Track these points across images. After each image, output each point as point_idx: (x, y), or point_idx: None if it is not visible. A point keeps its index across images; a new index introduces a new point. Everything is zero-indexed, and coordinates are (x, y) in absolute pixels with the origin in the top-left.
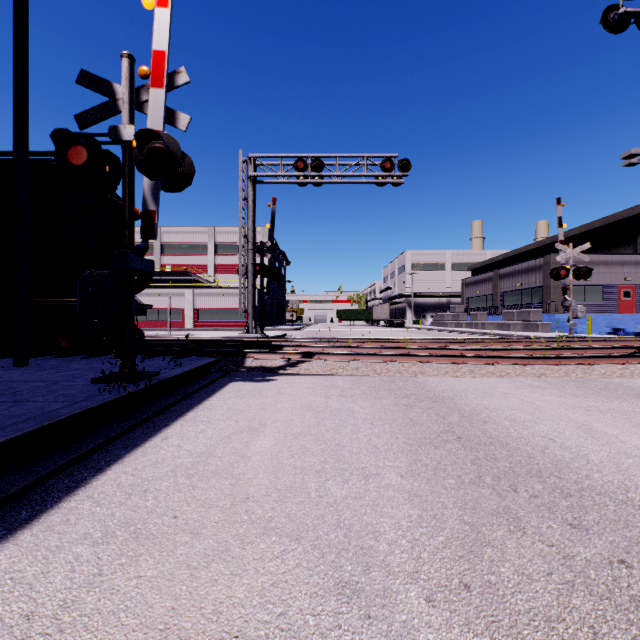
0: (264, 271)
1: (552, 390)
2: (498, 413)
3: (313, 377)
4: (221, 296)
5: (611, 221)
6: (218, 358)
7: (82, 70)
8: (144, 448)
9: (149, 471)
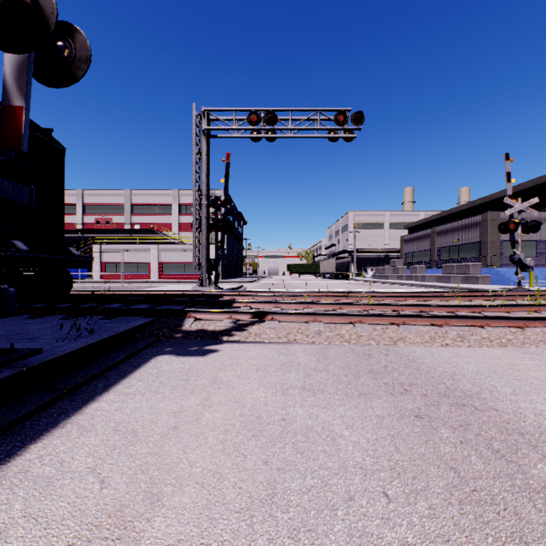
0: (218, 225)
1: None
2: None
3: (265, 346)
4: (184, 251)
5: (542, 182)
6: (152, 319)
7: None
8: None
9: None
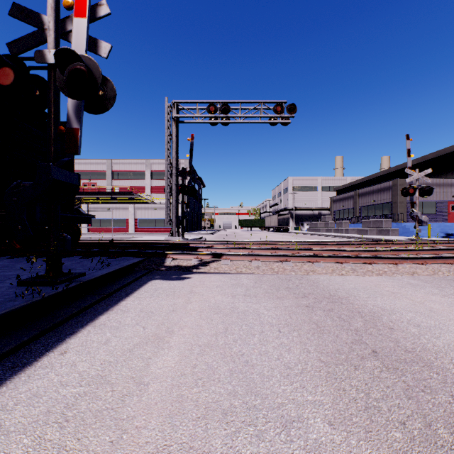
0: (184, 190)
1: (432, 289)
2: (398, 316)
3: (221, 275)
4: (155, 209)
5: (441, 154)
6: (143, 258)
7: (14, 3)
8: (33, 368)
9: (18, 412)
